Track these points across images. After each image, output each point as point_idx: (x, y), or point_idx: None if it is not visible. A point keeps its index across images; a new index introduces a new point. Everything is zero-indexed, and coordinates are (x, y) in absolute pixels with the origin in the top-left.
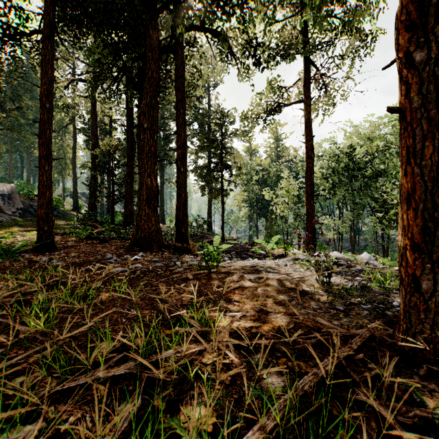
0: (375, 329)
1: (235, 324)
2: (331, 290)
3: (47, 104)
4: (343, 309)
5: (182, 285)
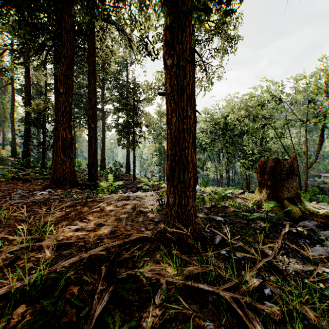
0: (159, 231)
1: (71, 234)
2: (161, 209)
3: None
4: (158, 220)
5: (58, 210)
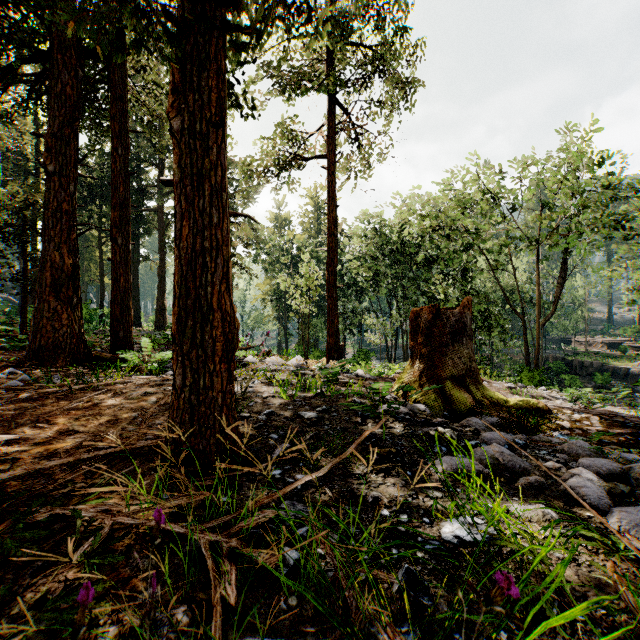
0: None
1: None
2: None
3: None
4: None
5: (1, 408)
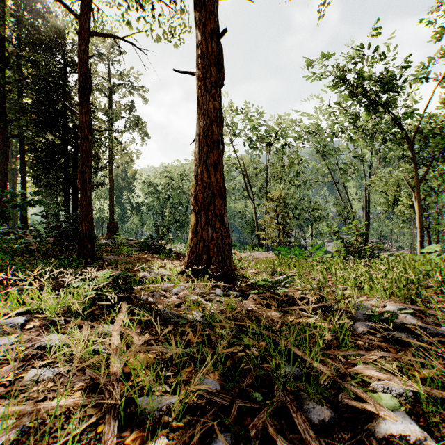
0: None
1: None
2: None
3: None
4: None
5: None
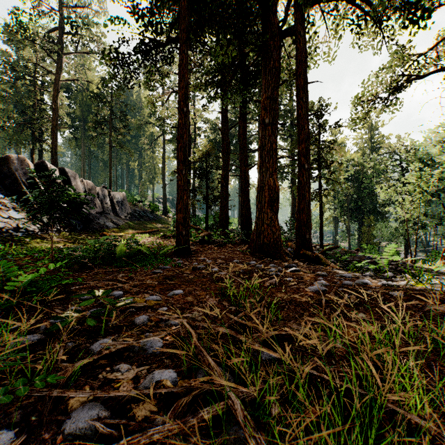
0: None
1: None
2: None
3: (184, 108)
4: None
5: None
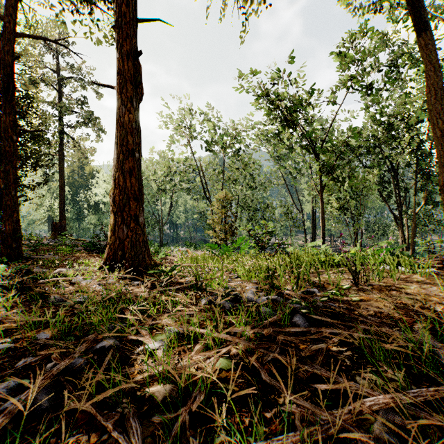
0: None
1: None
2: None
3: None
4: None
5: None
